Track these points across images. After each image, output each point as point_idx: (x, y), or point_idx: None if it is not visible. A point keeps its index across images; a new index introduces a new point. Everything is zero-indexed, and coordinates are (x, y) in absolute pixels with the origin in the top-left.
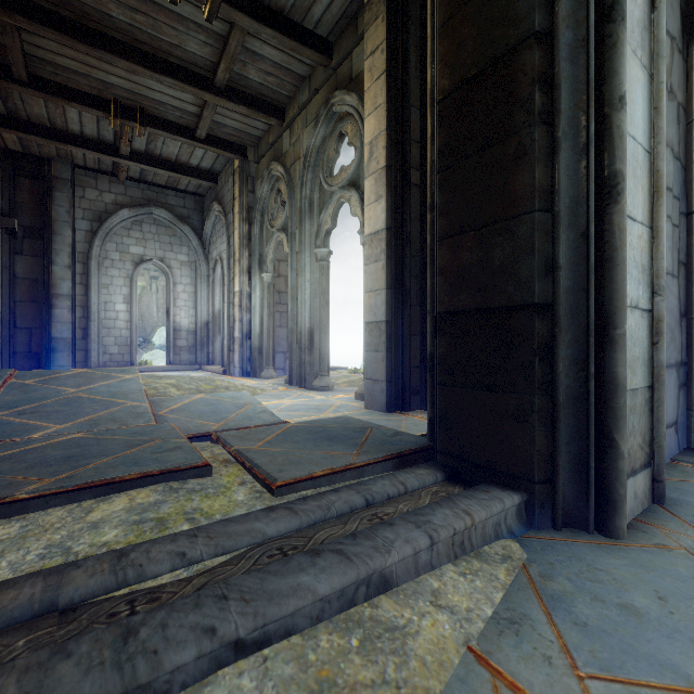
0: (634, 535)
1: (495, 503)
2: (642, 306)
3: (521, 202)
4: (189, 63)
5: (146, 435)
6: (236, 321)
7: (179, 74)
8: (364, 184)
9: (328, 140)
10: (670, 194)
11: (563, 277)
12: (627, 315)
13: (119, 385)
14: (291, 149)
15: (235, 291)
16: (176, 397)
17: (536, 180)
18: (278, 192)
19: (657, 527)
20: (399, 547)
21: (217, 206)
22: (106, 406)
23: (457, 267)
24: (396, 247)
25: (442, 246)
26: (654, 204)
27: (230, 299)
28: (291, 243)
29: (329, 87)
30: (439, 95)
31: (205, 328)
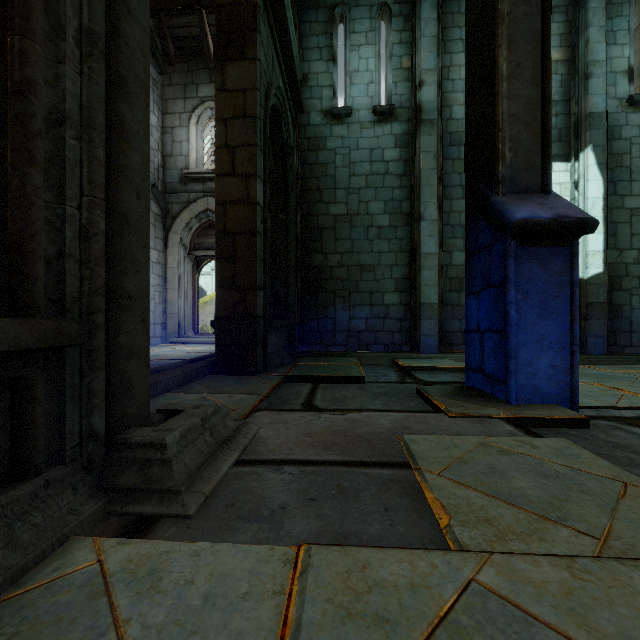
0: None
1: None
2: None
3: None
4: None
5: None
6: None
7: None
8: None
9: None
10: (158, 286)
11: None
12: None
13: None
14: None
15: None
16: None
17: None
18: None
19: None
20: None
21: None
22: None
23: None
24: None
25: None
26: None
27: None
28: None
29: None
30: None
31: None
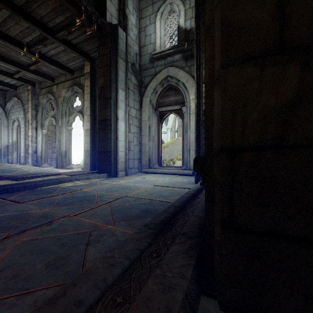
0: (120, 177)
1: (103, 174)
2: (124, 151)
3: (107, 138)
4: (19, 61)
5: (41, 173)
6: (30, 146)
7: (15, 64)
8: (84, 117)
9: (72, 96)
10: (136, 133)
11: (112, 148)
12: (120, 152)
13: (9, 167)
14: (57, 92)
15: (29, 135)
16: (29, 169)
17: (109, 136)
18: (50, 103)
19: (123, 176)
20: (91, 176)
21: (16, 99)
22: (15, 171)
23: (100, 145)
24: (92, 133)
25: (99, 141)
26: (126, 138)
27: (26, 138)
28: (57, 123)
29: (72, 81)
30: (98, 119)
31: (6, 148)
